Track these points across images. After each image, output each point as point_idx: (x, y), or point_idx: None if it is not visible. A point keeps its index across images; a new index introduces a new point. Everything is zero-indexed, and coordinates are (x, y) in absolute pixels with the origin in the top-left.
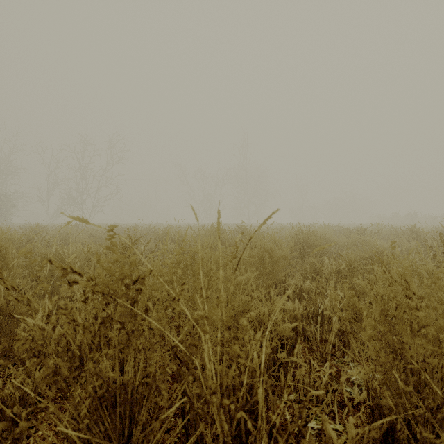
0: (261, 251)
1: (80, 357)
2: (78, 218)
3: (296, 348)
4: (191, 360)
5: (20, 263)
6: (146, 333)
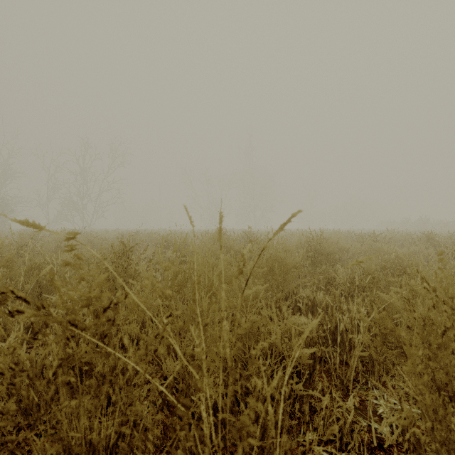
0: (271, 260)
1: (39, 405)
2: (26, 221)
3: (326, 399)
4: (190, 392)
5: (3, 273)
6: (121, 380)
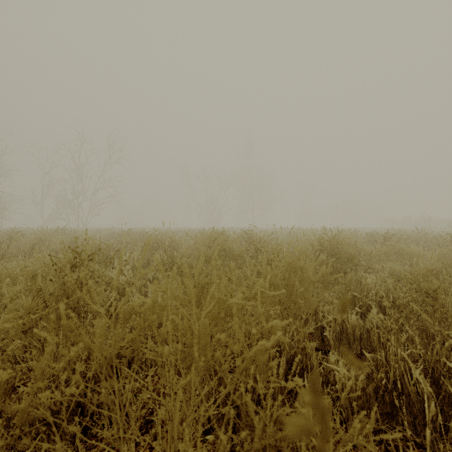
0: (287, 272)
1: None
2: None
3: None
4: None
5: None
6: None
